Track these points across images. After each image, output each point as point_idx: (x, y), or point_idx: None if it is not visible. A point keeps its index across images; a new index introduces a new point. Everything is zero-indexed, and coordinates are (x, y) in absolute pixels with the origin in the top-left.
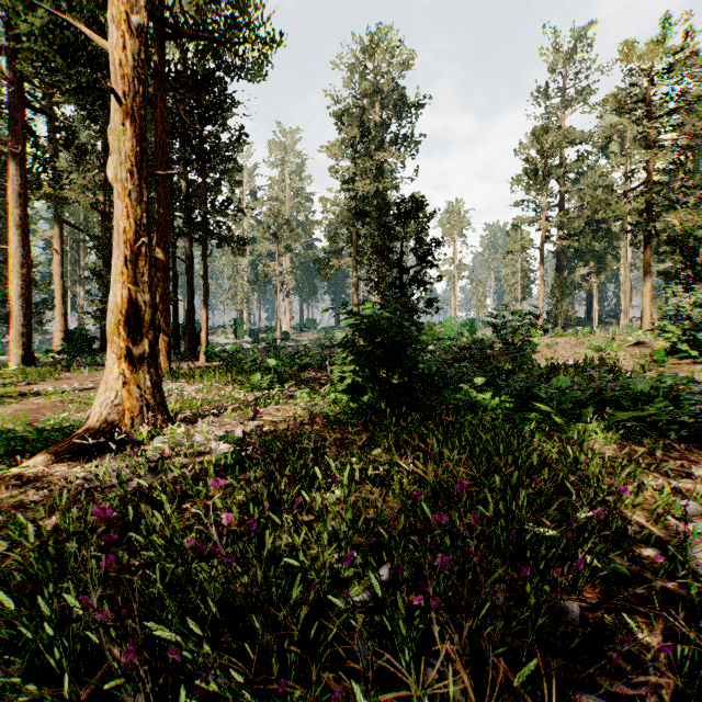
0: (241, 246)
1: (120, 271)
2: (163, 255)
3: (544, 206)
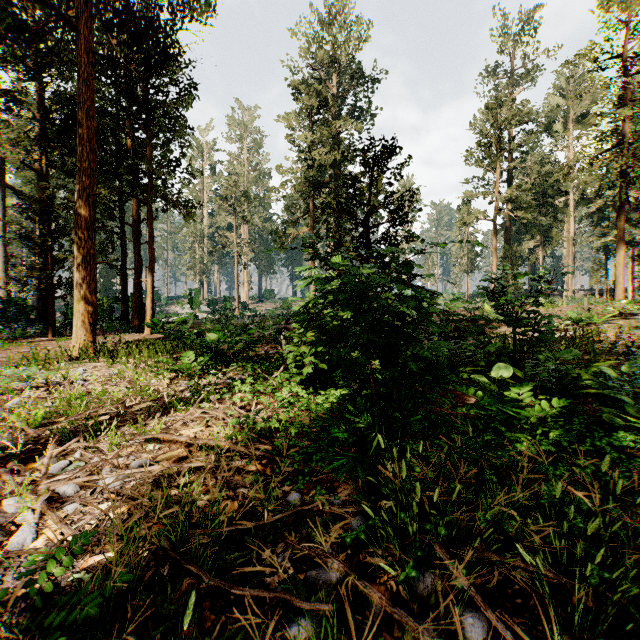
0: (190, 208)
1: None
2: (86, 208)
3: (497, 179)
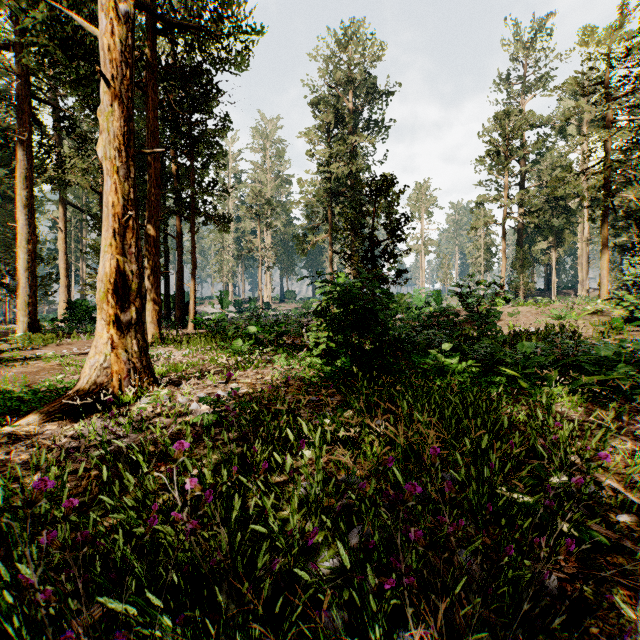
0: (226, 223)
1: (108, 243)
2: (154, 231)
3: (506, 185)
